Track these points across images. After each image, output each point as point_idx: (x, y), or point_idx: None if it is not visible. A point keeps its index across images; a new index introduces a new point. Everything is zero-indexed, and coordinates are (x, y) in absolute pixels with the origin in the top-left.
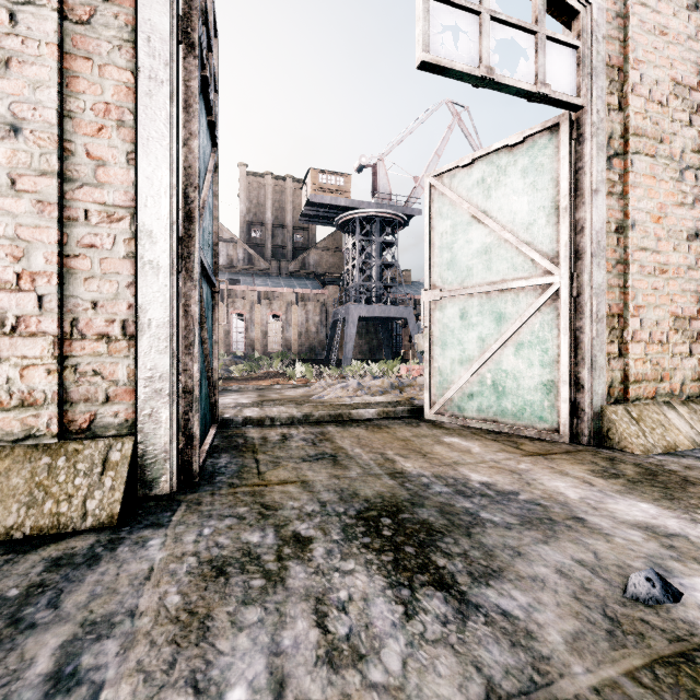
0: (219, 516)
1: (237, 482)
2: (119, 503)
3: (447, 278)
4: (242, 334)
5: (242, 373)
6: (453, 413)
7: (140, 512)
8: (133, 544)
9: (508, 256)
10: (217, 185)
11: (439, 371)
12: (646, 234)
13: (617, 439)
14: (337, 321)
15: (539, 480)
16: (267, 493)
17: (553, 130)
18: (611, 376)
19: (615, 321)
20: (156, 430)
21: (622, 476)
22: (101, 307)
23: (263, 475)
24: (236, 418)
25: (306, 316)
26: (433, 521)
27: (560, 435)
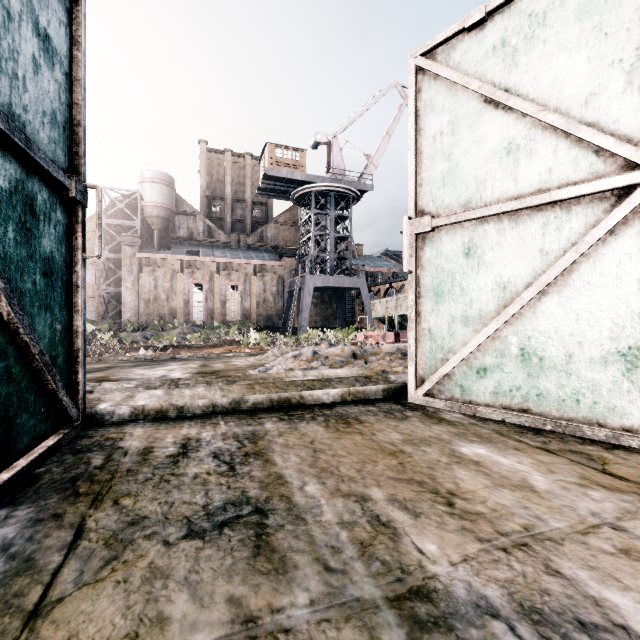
0: None
1: None
2: None
3: (443, 199)
4: (201, 303)
5: (198, 341)
6: (452, 396)
7: None
8: None
9: (549, 151)
10: (79, 25)
11: (429, 334)
12: None
13: None
14: (293, 291)
15: None
16: None
17: None
18: None
19: None
20: None
21: None
22: None
23: (36, 624)
24: (119, 409)
25: (264, 287)
26: None
27: None
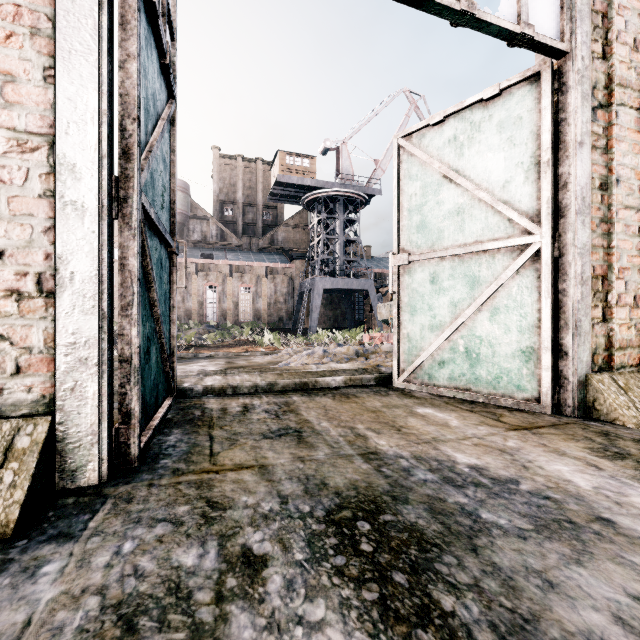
0: (149, 521)
1: (184, 468)
2: (19, 506)
3: (417, 241)
4: (215, 304)
5: (214, 341)
6: (423, 381)
7: (50, 514)
8: (20, 571)
9: (482, 216)
10: (174, 140)
11: (407, 337)
12: (631, 192)
13: (605, 410)
14: (303, 292)
15: (536, 462)
16: (216, 484)
17: (533, 80)
18: (595, 342)
19: (599, 283)
20: (81, 407)
21: (628, 456)
22: (9, 257)
23: (215, 457)
24: (196, 387)
25: (275, 288)
26: (424, 526)
27: (541, 406)
